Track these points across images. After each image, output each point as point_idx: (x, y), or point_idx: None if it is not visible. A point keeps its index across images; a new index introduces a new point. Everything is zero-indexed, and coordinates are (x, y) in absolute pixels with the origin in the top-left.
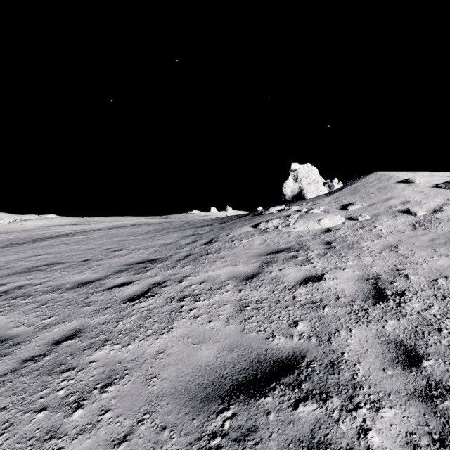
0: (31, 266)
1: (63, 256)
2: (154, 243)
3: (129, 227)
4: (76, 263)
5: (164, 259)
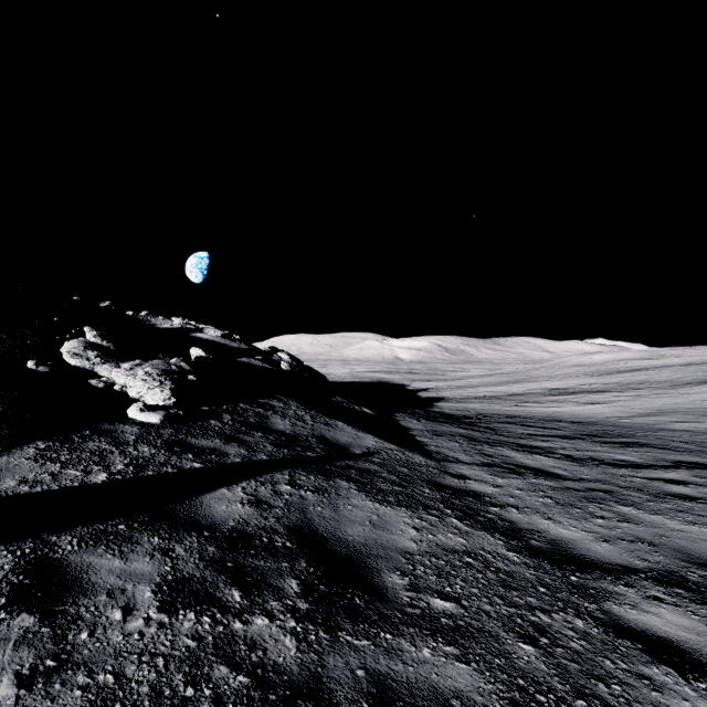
0: (631, 383)
1: (645, 381)
2: (704, 377)
3: (704, 365)
4: (653, 383)
5: (699, 383)
